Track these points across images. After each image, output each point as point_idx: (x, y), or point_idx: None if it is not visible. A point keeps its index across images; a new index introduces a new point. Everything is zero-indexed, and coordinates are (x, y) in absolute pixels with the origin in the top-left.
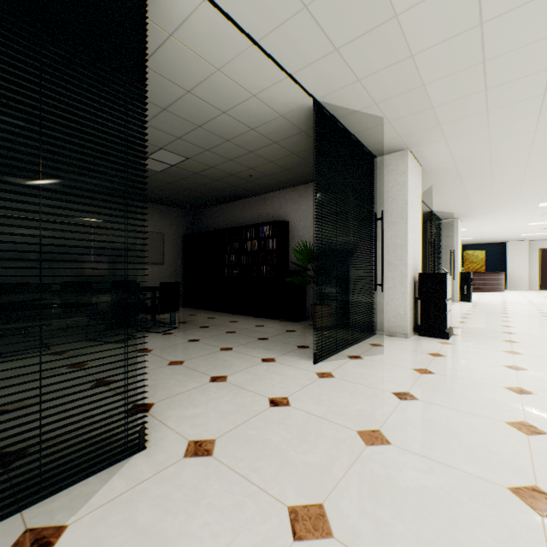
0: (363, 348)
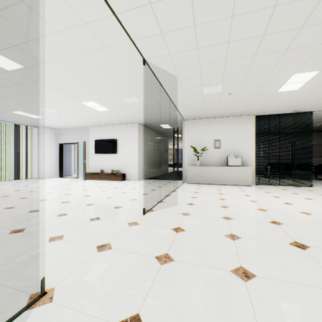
0: None
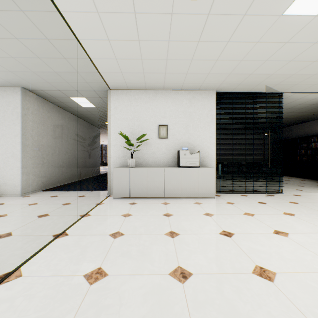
0: None
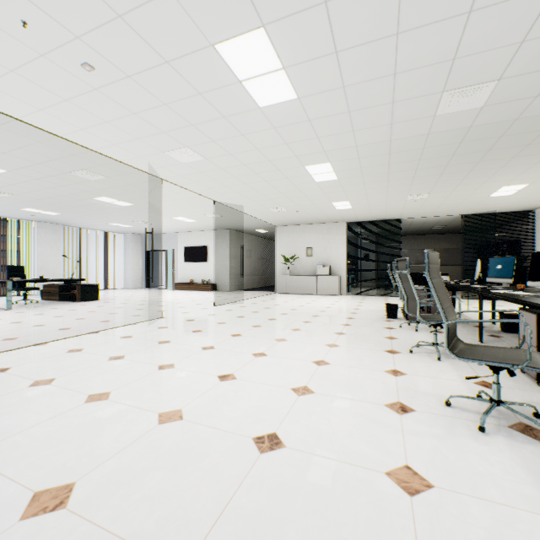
0: (498, 300)
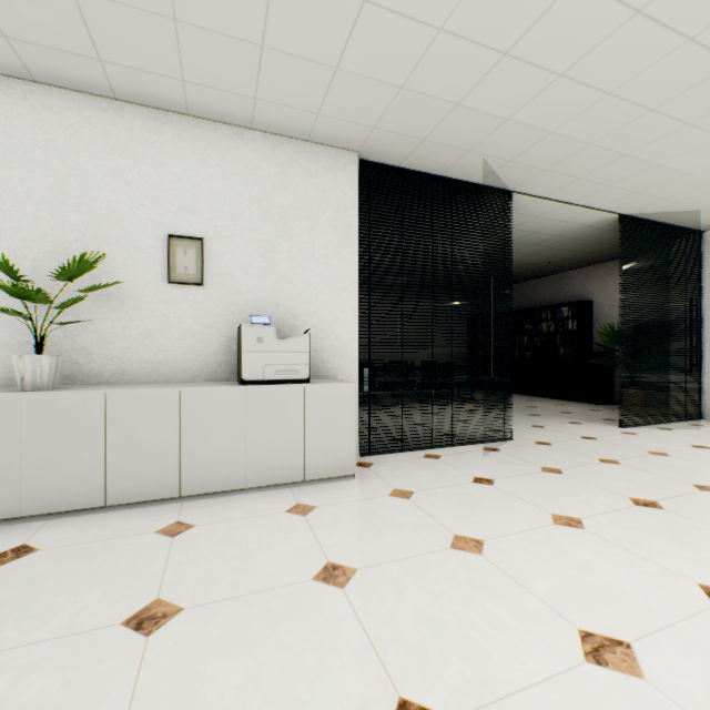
0: (678, 425)
